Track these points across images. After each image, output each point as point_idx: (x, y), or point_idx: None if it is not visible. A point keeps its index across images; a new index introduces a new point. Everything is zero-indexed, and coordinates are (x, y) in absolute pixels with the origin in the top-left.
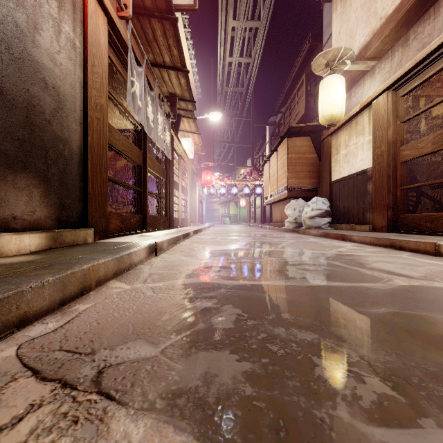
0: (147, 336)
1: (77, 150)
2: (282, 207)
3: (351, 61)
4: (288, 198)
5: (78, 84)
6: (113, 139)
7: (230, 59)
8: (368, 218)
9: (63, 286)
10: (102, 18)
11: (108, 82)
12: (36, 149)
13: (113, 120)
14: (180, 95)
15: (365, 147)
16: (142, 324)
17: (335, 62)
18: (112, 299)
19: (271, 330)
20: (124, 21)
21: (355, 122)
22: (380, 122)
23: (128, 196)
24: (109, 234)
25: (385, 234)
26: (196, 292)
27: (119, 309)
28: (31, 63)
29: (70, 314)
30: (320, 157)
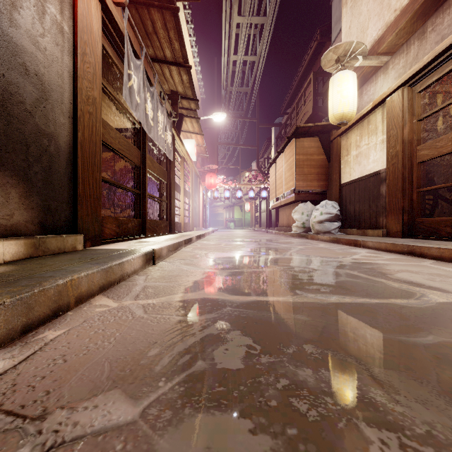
0: (126, 383)
1: (65, 147)
2: (289, 211)
3: (363, 56)
4: (296, 201)
5: (66, 73)
6: (109, 137)
7: (235, 58)
8: (381, 222)
9: (27, 309)
10: (94, 2)
11: (104, 76)
12: (14, 143)
13: (112, 119)
14: (182, 93)
15: (377, 147)
16: (122, 362)
17: (346, 57)
18: (92, 322)
19: (294, 373)
20: (121, 10)
21: (367, 121)
22: (394, 120)
23: (127, 199)
24: (103, 240)
25: (401, 240)
26: (196, 312)
27: (97, 337)
28: (8, 44)
29: (32, 346)
30: (329, 159)
